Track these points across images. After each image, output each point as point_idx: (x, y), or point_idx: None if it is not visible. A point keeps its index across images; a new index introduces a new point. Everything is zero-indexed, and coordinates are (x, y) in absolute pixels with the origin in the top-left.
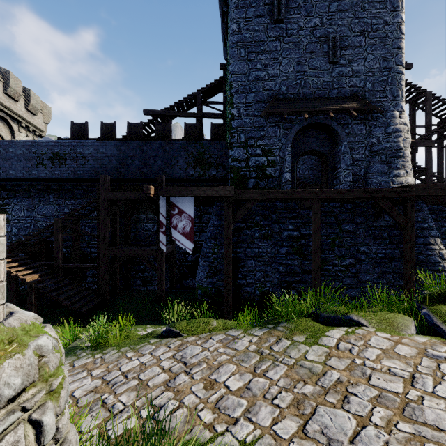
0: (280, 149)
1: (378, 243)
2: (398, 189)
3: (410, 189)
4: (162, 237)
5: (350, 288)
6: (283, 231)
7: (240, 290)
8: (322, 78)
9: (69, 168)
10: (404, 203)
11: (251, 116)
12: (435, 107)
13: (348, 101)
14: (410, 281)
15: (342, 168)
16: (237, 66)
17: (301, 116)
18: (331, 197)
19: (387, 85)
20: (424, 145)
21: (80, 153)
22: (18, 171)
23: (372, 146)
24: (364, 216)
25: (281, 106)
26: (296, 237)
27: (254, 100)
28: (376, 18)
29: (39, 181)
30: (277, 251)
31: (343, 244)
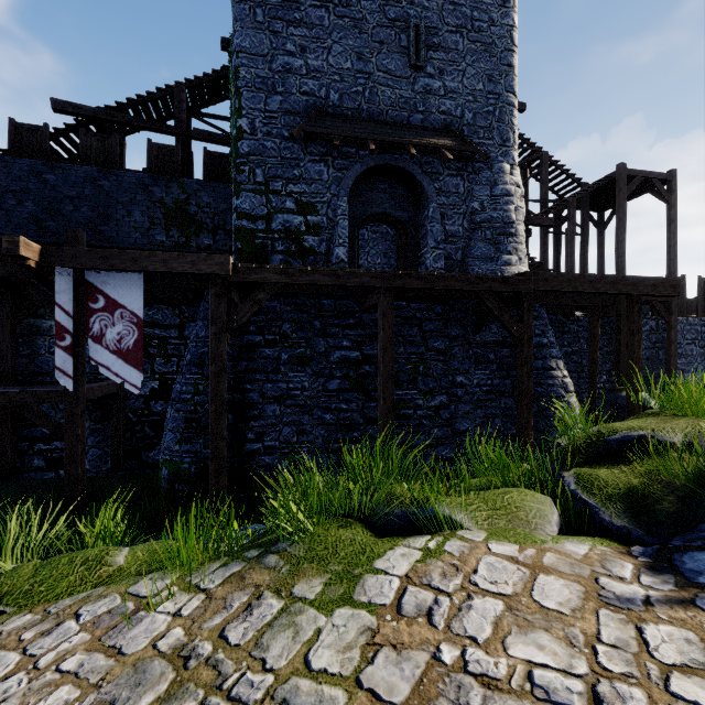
0: (329, 204)
1: (481, 369)
2: (511, 277)
3: (527, 279)
4: (64, 360)
5: (441, 445)
6: (333, 349)
7: (251, 464)
8: (398, 90)
9: None
10: (519, 301)
11: (277, 137)
12: (551, 177)
13: (439, 135)
14: (528, 427)
15: (430, 247)
16: (250, 38)
17: (364, 149)
18: (410, 286)
19: (493, 120)
20: (541, 225)
21: None
22: None
23: (473, 215)
24: (461, 326)
25: (329, 126)
26: (355, 360)
27: (282, 107)
28: (479, 11)
29: None
30: (321, 386)
31: (430, 373)
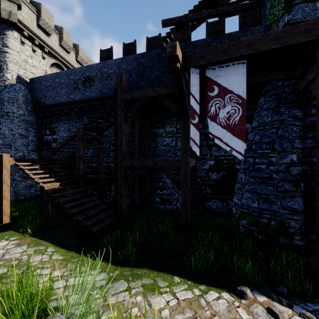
0: None
1: None
2: None
3: None
4: (194, 133)
5: None
6: None
7: None
8: None
9: (96, 89)
10: None
11: None
12: None
13: None
14: None
15: None
16: None
17: None
18: None
19: None
20: None
21: (105, 73)
22: (61, 97)
23: None
24: None
25: None
26: None
27: None
28: None
29: (75, 104)
30: None
31: None
